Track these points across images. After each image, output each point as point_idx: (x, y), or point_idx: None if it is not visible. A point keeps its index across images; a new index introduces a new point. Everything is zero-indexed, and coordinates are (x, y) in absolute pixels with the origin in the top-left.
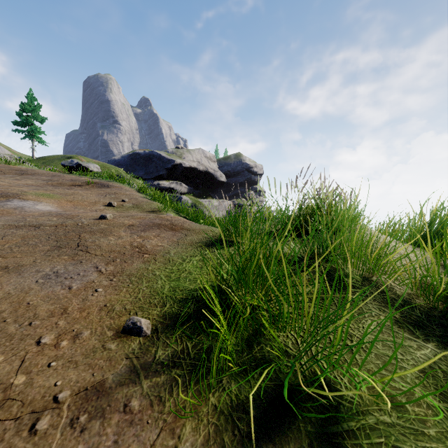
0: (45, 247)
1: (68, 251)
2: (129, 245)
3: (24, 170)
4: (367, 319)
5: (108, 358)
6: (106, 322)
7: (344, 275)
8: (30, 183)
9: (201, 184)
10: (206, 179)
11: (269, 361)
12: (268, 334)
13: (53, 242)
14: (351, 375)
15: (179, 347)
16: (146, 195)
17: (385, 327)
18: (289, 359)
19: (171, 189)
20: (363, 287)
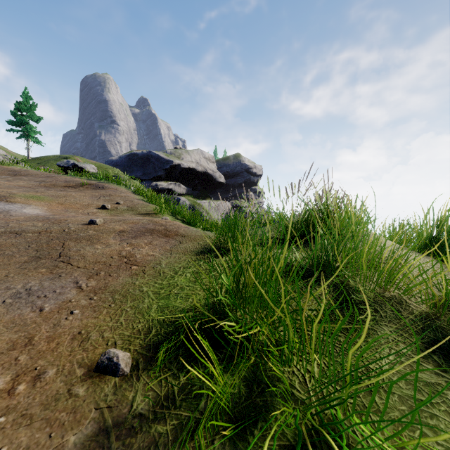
0: (23, 258)
1: (47, 263)
2: (116, 254)
3: (17, 171)
4: (384, 346)
5: (73, 409)
6: (78, 356)
7: (353, 290)
8: (22, 184)
9: (199, 185)
10: (205, 180)
11: (273, 409)
12: (270, 370)
13: (32, 252)
14: (372, 428)
15: (163, 390)
16: (143, 197)
17: (406, 358)
18: (296, 405)
19: (169, 190)
20: (376, 305)
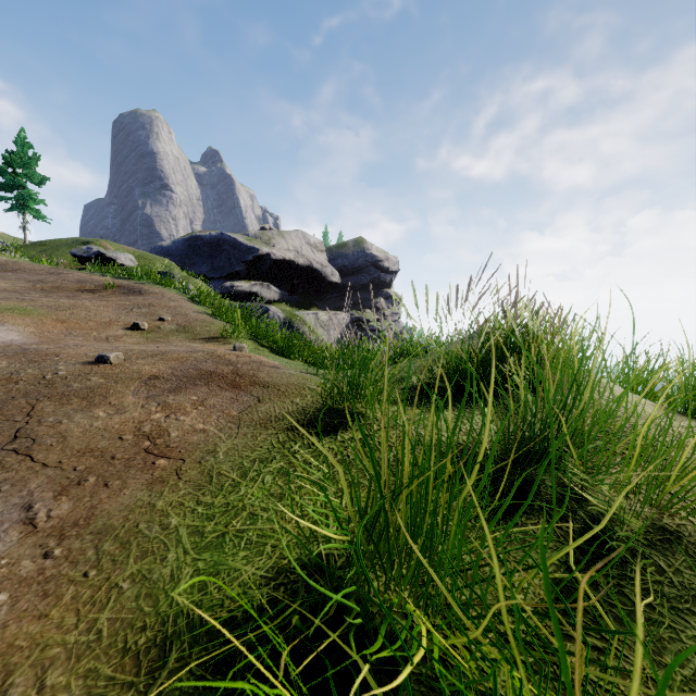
0: None
1: None
2: (132, 431)
3: (0, 263)
4: None
5: None
6: None
7: (598, 512)
8: (2, 286)
9: (301, 287)
10: (310, 279)
11: None
12: None
13: None
14: None
15: None
16: (207, 307)
17: None
18: None
19: (252, 294)
20: (654, 552)
